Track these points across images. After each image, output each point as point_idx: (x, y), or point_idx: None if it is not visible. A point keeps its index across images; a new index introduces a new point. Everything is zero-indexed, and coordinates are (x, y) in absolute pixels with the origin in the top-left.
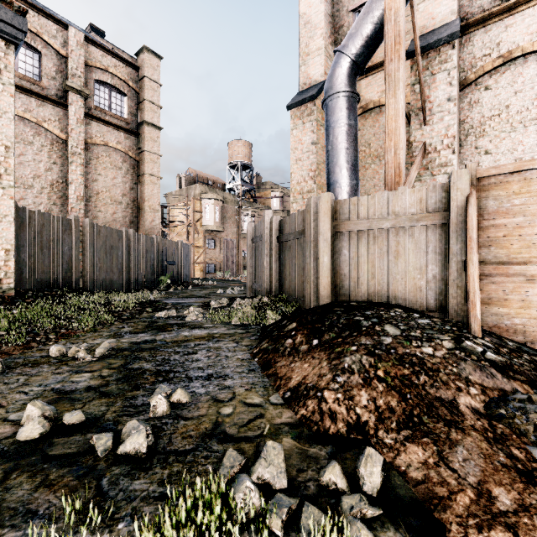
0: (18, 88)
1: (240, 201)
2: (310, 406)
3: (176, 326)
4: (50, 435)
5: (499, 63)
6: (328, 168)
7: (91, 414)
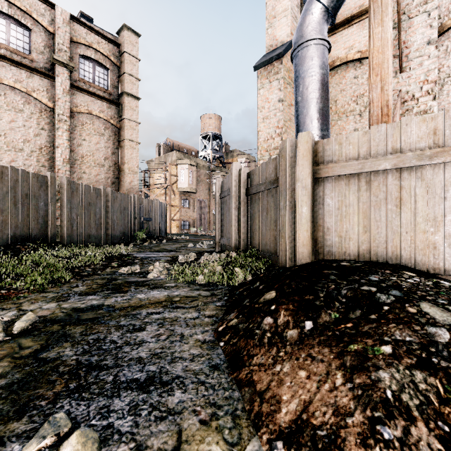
0: (9, 61)
1: (211, 166)
2: None
3: (134, 286)
4: None
5: None
6: (298, 120)
7: None
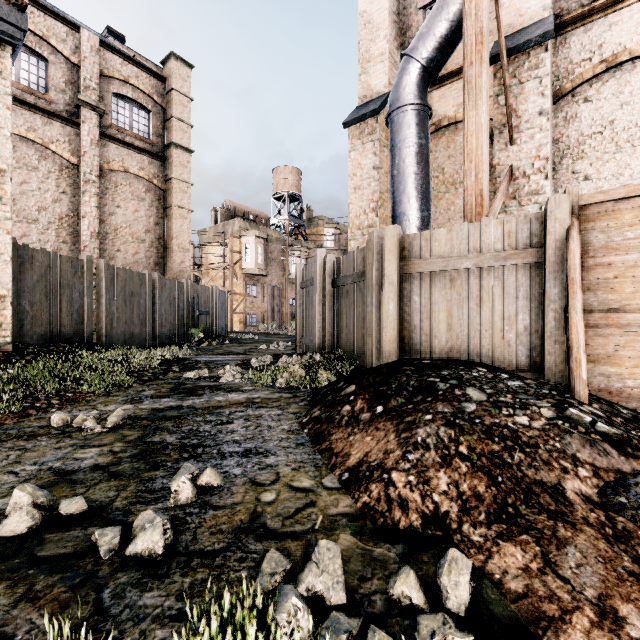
0: (20, 102)
1: (287, 239)
2: (374, 491)
3: (208, 389)
4: (41, 530)
5: (602, 69)
6: (393, 197)
7: (96, 502)
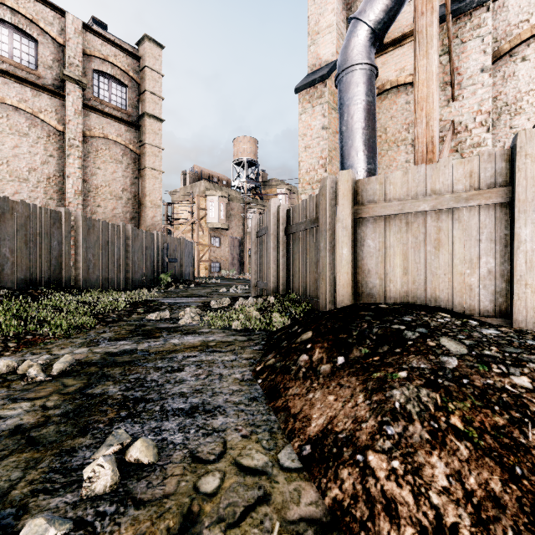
0: (13, 77)
1: (245, 198)
2: (346, 482)
3: (166, 331)
4: None
5: None
6: (342, 151)
7: None
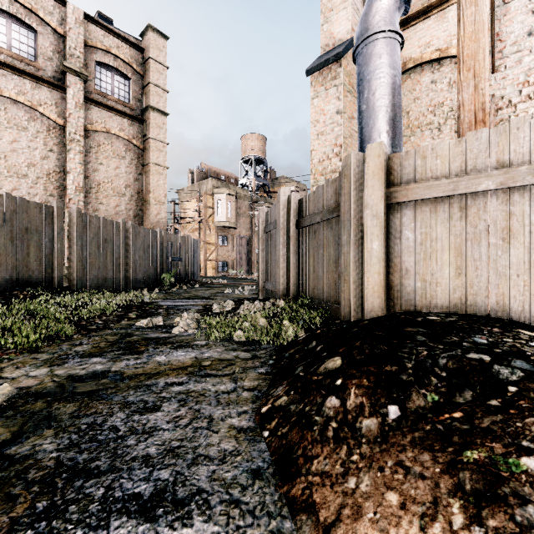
0: (11, 68)
1: (253, 196)
2: None
3: (154, 344)
4: None
5: None
6: (362, 133)
7: None
